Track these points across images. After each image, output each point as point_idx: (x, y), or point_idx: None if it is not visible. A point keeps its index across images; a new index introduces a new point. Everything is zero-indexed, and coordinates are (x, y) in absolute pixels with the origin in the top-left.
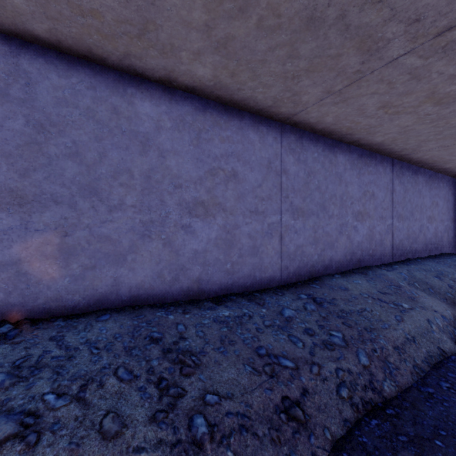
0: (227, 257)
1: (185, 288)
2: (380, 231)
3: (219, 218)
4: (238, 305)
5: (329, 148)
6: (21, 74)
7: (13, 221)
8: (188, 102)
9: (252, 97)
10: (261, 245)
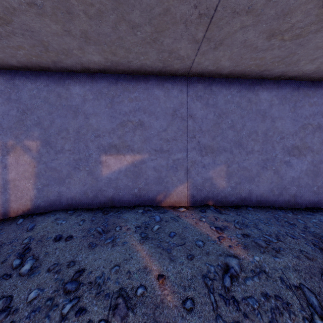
0: (314, 182)
1: (286, 200)
2: None
3: (308, 156)
4: None
5: None
6: (212, 93)
7: (209, 160)
8: (288, 86)
9: None
10: None
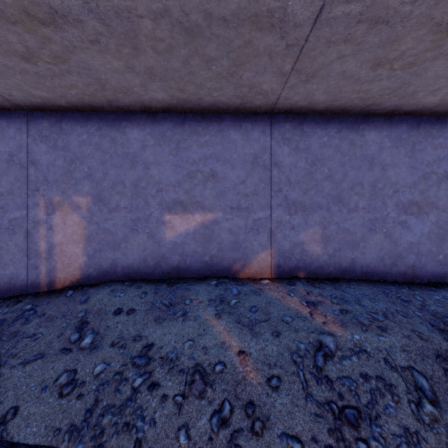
0: (439, 249)
1: (401, 272)
2: None
3: (431, 215)
4: None
5: None
6: (304, 134)
7: (300, 220)
8: (404, 123)
9: None
10: None
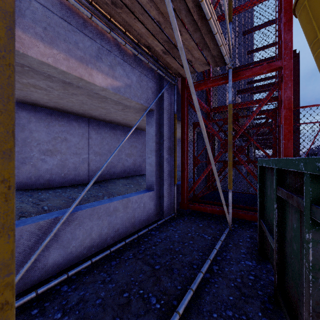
0: (62, 171)
1: (42, 183)
2: (140, 161)
3: (58, 156)
4: (66, 188)
5: (113, 128)
6: None
7: None
8: (43, 111)
9: (72, 111)
10: (79, 167)
